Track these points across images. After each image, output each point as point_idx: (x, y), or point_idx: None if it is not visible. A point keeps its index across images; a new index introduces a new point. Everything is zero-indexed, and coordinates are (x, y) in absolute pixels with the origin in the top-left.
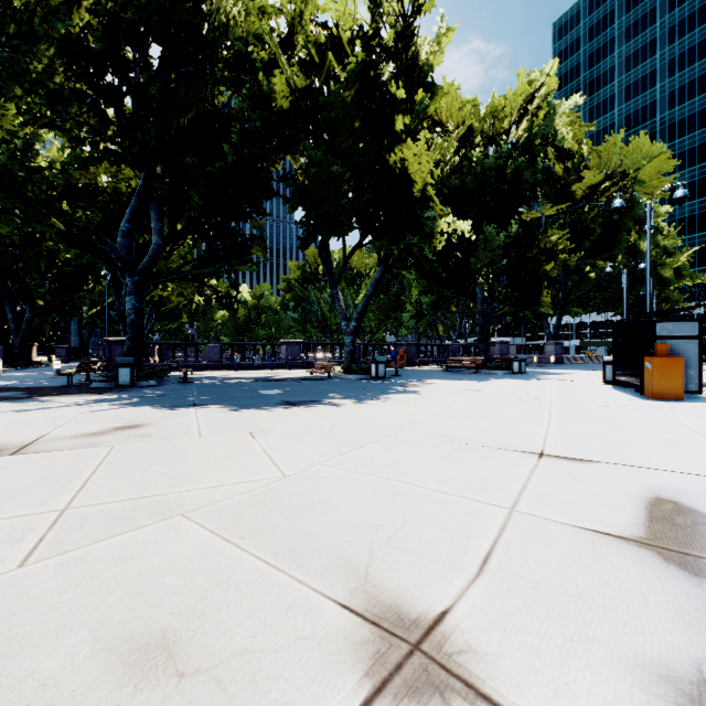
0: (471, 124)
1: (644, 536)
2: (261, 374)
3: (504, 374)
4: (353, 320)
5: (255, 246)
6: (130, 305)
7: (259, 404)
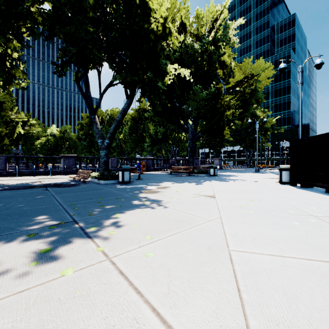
0: (186, 22)
1: None
2: (31, 180)
3: (206, 176)
4: (107, 138)
5: (16, 70)
6: None
7: None
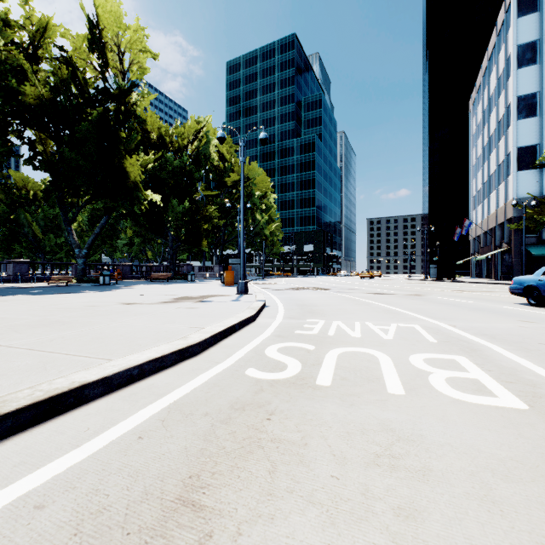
0: (165, 138)
1: (174, 298)
2: None
3: (183, 282)
4: (85, 248)
5: None
6: None
7: (42, 294)
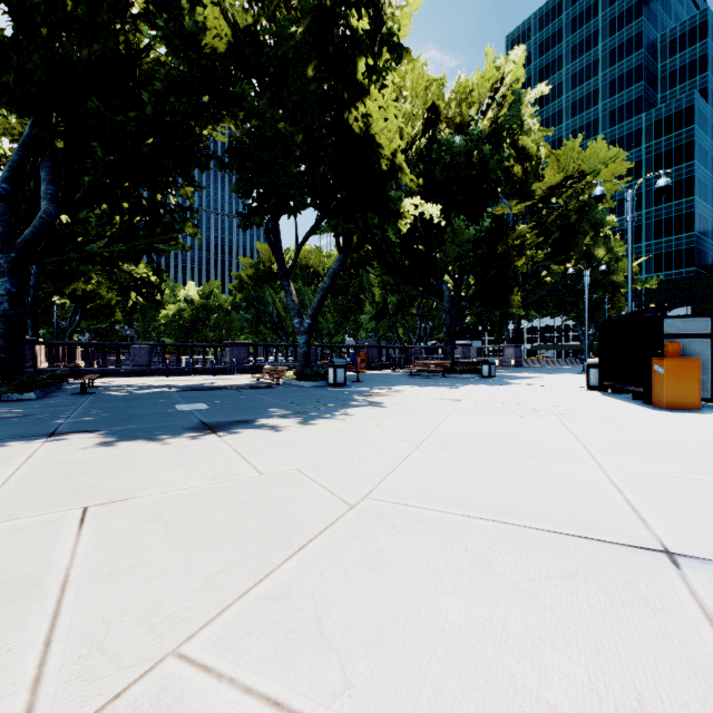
0: (438, 105)
1: None
2: (197, 381)
3: (474, 378)
4: (308, 317)
5: (186, 224)
6: (2, 289)
7: (160, 429)
